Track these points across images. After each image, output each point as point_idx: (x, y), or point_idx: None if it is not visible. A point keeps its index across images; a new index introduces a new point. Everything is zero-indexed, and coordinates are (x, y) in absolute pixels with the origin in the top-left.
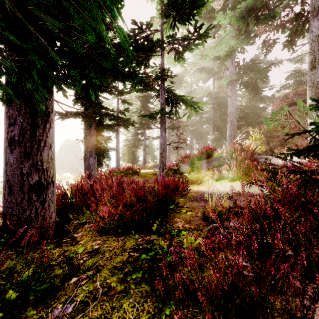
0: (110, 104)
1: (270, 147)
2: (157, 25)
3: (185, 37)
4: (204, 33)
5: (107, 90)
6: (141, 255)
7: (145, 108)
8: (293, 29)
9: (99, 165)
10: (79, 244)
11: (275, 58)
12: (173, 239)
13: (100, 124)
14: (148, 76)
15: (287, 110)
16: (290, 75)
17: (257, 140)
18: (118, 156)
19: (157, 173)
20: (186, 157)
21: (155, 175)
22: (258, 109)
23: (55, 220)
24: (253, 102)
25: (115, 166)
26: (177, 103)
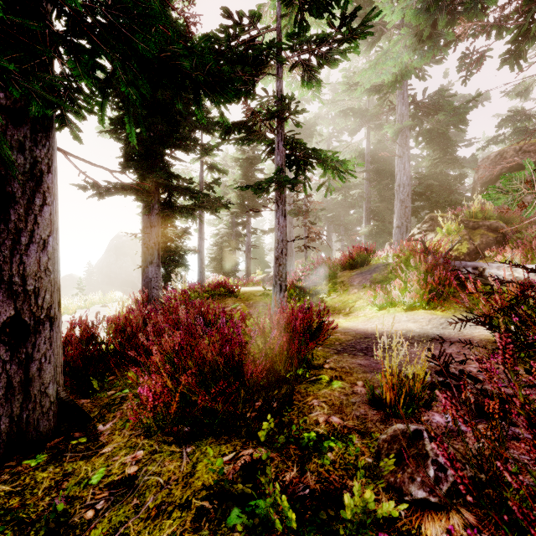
0: (189, 172)
1: (476, 246)
2: (270, 21)
3: (323, 34)
4: (359, 27)
5: (181, 145)
6: (230, 511)
7: (250, 180)
8: (523, 27)
9: (169, 278)
10: (99, 457)
11: (476, 91)
12: (306, 458)
13: (168, 206)
14: (252, 113)
15: (535, 171)
16: (505, 119)
17: (451, 233)
18: (202, 262)
19: (269, 293)
20: (321, 264)
21: (267, 297)
22: (450, 179)
23: (57, 397)
24: (441, 167)
25: (197, 280)
26: (307, 165)
